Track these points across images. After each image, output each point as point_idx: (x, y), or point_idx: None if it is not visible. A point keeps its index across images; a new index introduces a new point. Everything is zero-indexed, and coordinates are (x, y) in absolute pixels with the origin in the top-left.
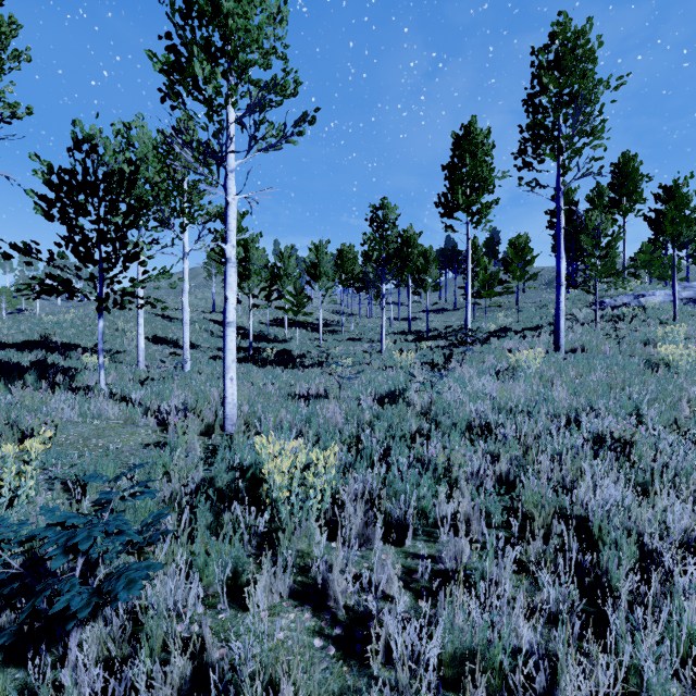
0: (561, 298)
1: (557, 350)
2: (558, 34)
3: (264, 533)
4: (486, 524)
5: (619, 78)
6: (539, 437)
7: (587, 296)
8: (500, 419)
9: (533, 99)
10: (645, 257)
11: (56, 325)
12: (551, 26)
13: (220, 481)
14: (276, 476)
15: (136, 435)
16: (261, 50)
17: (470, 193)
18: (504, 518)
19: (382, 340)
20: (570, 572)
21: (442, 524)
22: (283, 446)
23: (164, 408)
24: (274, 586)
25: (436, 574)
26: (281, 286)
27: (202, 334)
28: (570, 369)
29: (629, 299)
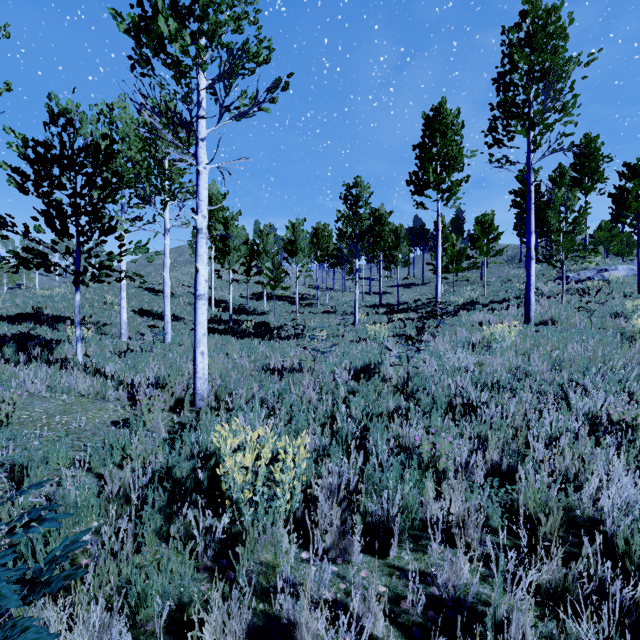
0: (532, 272)
1: (527, 323)
2: (529, 12)
3: (224, 537)
4: (482, 527)
5: (590, 54)
6: (526, 417)
7: (551, 271)
8: (483, 396)
9: (503, 77)
10: (604, 234)
11: (48, 299)
12: (523, 4)
13: (178, 471)
14: (236, 475)
15: (103, 411)
16: (232, 14)
17: (440, 171)
18: (501, 518)
19: (355, 313)
20: (596, 602)
21: (430, 527)
22: (248, 432)
23: (137, 381)
24: (227, 625)
25: (429, 602)
26: (260, 262)
27: (186, 307)
28: (545, 342)
29: (592, 273)
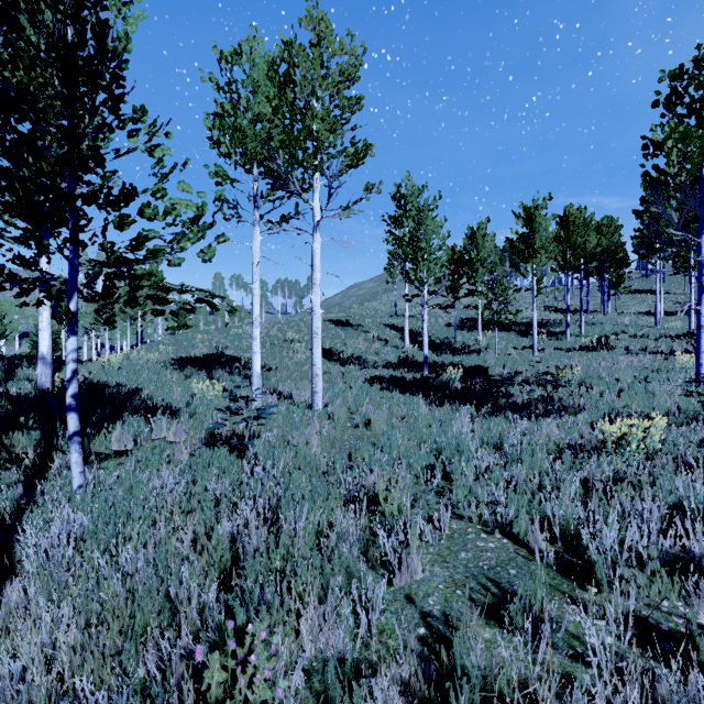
0: None
1: None
2: None
3: None
4: None
5: None
6: None
7: None
8: None
9: None
10: None
11: (236, 337)
12: None
13: None
14: None
15: None
16: None
17: None
18: None
19: (699, 358)
20: None
21: None
22: None
23: None
24: None
25: None
26: (472, 276)
27: (375, 343)
28: None
29: None
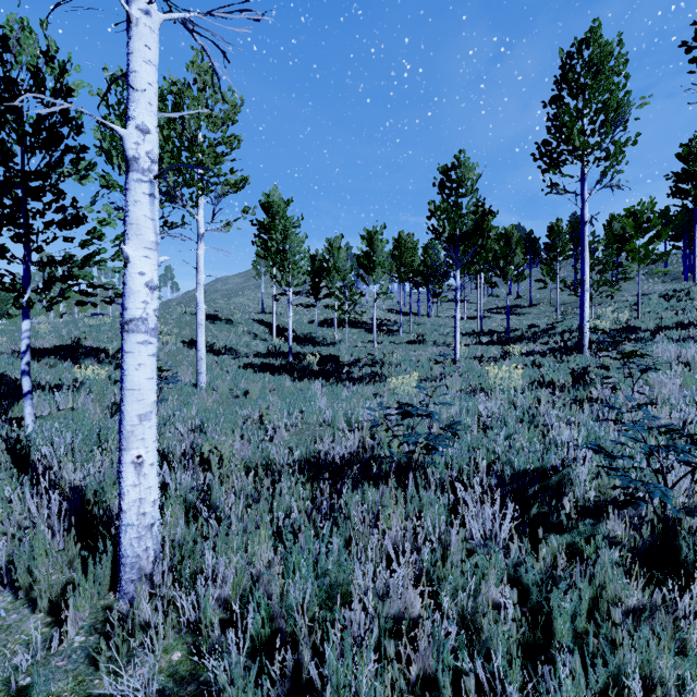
0: None
1: None
2: None
3: None
4: None
5: None
6: None
7: None
8: None
9: None
10: None
11: (93, 329)
12: None
13: None
14: None
15: None
16: None
17: (591, 130)
18: None
19: (455, 345)
20: None
21: None
22: None
23: (66, 487)
24: None
25: None
26: (329, 282)
27: (245, 337)
28: None
29: None
